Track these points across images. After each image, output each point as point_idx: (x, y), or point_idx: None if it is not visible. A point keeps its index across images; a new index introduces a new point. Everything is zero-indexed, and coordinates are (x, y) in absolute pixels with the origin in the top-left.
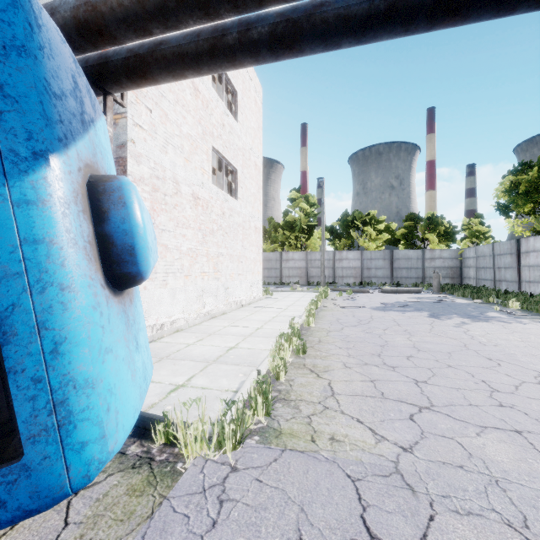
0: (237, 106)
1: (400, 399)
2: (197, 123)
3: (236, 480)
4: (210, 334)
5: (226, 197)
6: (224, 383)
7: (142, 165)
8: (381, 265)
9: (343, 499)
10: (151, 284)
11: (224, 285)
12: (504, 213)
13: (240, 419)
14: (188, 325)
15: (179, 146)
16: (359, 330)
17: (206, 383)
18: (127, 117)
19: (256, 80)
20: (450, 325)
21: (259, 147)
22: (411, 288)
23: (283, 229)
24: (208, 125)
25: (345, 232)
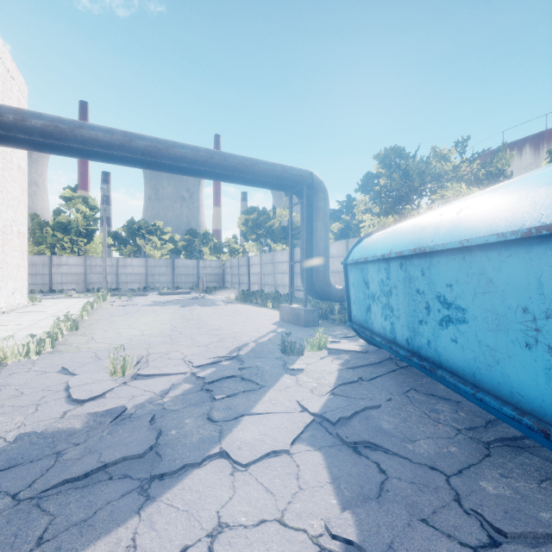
0: None
1: (129, 335)
2: None
3: (40, 361)
4: None
5: None
6: None
7: None
8: (164, 272)
9: (90, 355)
10: None
11: None
12: (245, 237)
13: (39, 343)
14: None
15: None
16: (124, 317)
17: None
18: None
19: (19, 79)
20: (186, 309)
21: None
22: (183, 291)
23: (53, 230)
24: None
25: (131, 239)
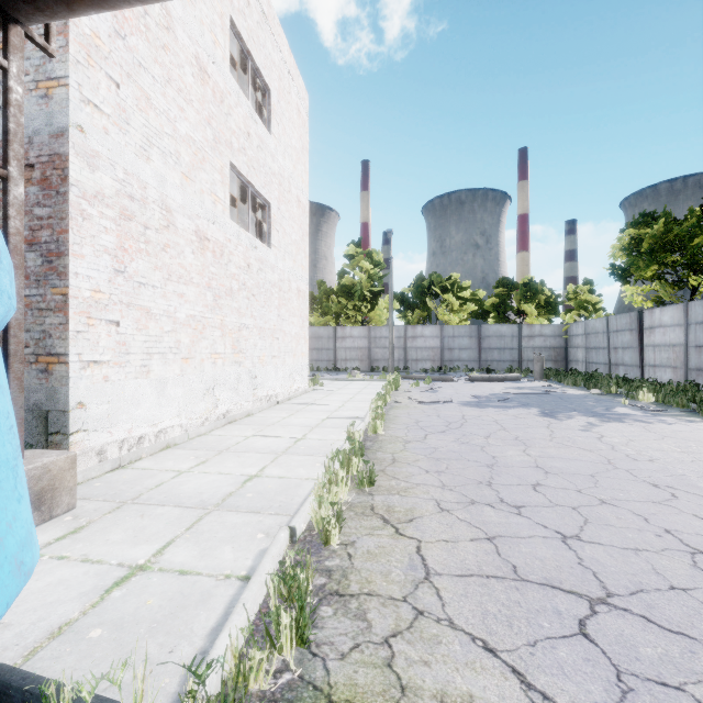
0: (270, 112)
1: (549, 581)
2: (204, 123)
3: None
4: (221, 451)
5: (253, 241)
6: (227, 557)
7: (99, 173)
8: (467, 344)
9: None
10: (118, 372)
11: (250, 373)
12: (620, 277)
13: (230, 702)
14: (187, 436)
15: (172, 152)
16: (451, 439)
17: (191, 559)
18: (69, 85)
19: (299, 80)
20: (574, 428)
21: (304, 176)
22: (507, 375)
23: (337, 296)
24: (224, 129)
25: (420, 301)
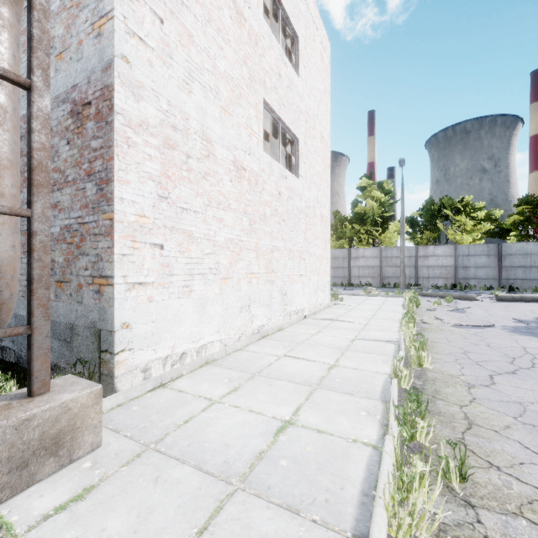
0: (298, 56)
1: None
2: (240, 62)
3: None
4: (253, 375)
5: (283, 172)
6: None
7: (144, 103)
8: (484, 263)
9: None
10: (162, 293)
11: (281, 290)
12: None
13: None
14: (225, 352)
15: (212, 87)
16: (535, 387)
17: None
18: (114, 17)
19: (322, 30)
20: None
21: (326, 115)
22: None
23: (351, 223)
24: (258, 69)
25: (429, 223)
